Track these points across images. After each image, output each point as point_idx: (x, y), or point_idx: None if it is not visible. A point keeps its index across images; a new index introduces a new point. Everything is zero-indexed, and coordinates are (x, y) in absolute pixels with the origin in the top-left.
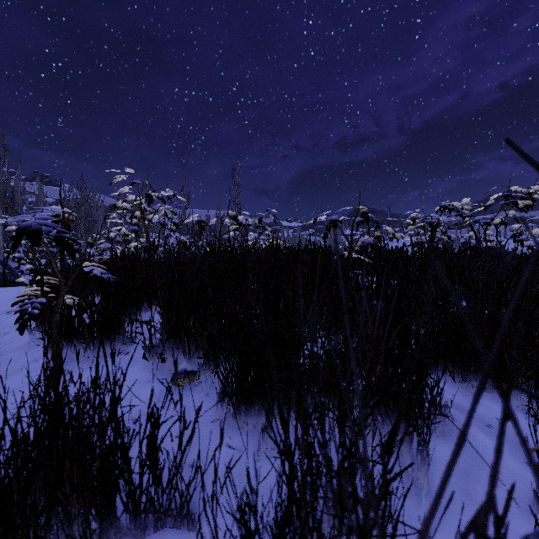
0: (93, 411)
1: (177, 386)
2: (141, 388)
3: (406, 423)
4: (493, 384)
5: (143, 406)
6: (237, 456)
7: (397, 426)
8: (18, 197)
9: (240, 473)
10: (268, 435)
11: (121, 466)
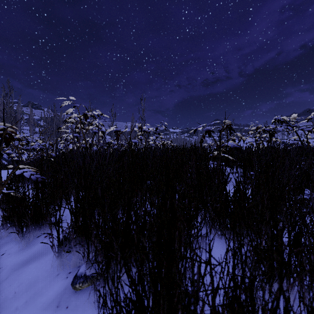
0: None
1: (76, 290)
2: (48, 283)
3: None
4: None
5: (43, 311)
6: None
7: None
8: (19, 116)
9: None
10: None
11: None
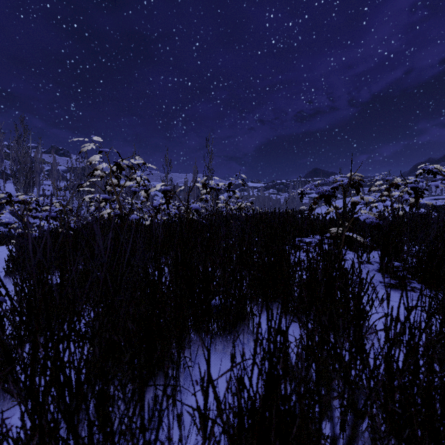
0: None
1: None
2: None
3: None
4: None
5: None
6: None
7: None
8: (37, 166)
9: None
10: None
11: None
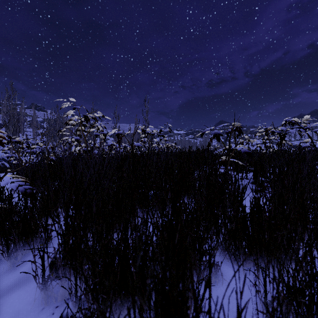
0: None
1: None
2: None
3: None
4: None
5: None
6: None
7: None
8: (22, 118)
9: None
10: None
11: None
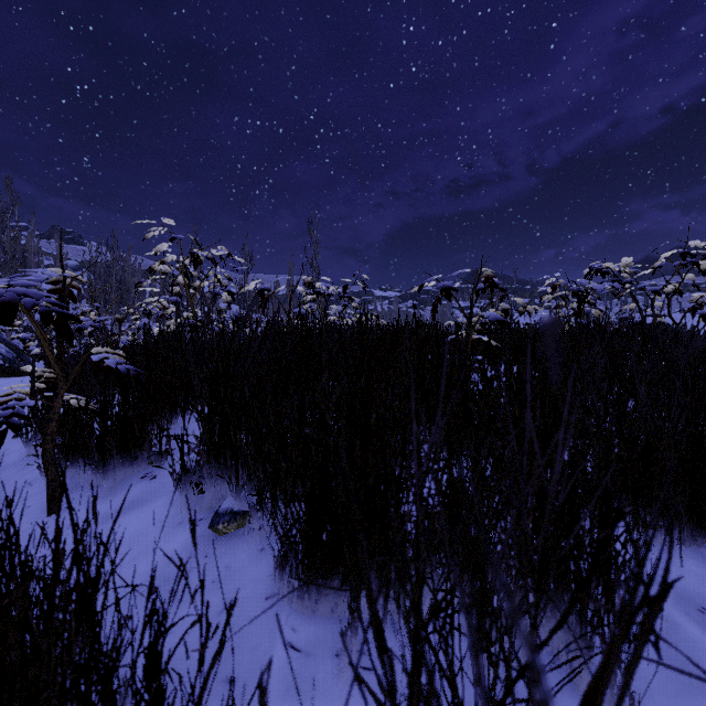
0: (52, 612)
1: (218, 534)
2: (167, 534)
3: (579, 617)
4: (693, 533)
5: (168, 564)
6: (303, 666)
7: (603, 685)
8: (31, 259)
9: (307, 700)
10: (353, 635)
11: (103, 703)
